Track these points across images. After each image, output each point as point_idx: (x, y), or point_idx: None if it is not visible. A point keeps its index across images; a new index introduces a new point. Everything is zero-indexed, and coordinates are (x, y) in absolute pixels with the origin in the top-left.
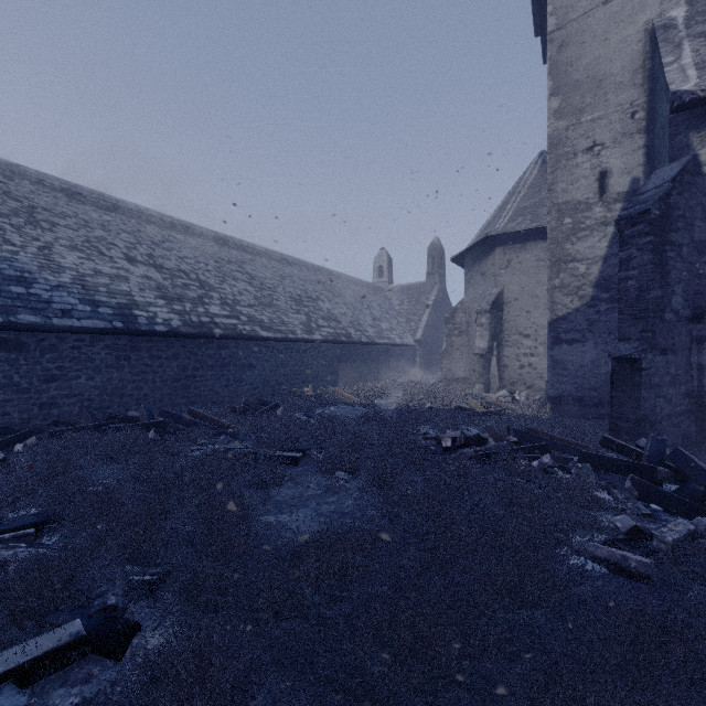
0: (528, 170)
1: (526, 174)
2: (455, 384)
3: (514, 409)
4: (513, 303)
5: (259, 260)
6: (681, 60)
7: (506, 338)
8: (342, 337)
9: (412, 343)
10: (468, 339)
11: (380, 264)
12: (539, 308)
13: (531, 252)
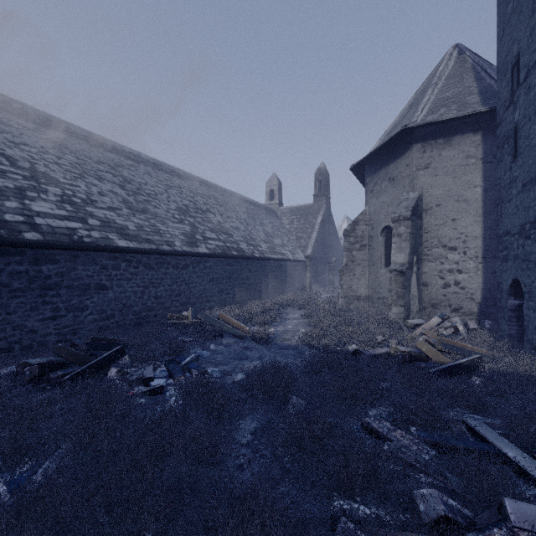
0: (443, 62)
1: (441, 66)
2: (356, 302)
3: (483, 354)
4: (435, 210)
5: (143, 168)
6: None
7: (426, 251)
8: (233, 250)
9: (303, 259)
10: (370, 253)
11: (271, 188)
12: (469, 214)
13: (458, 147)
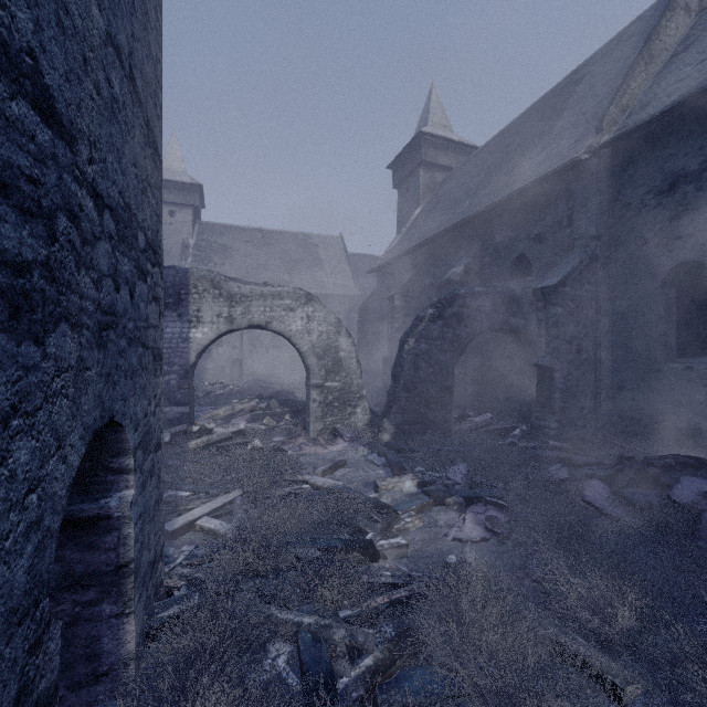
0: None
1: None
2: None
3: None
4: None
5: None
6: (186, 266)
7: None
8: None
9: None
10: None
11: None
12: None
13: None
